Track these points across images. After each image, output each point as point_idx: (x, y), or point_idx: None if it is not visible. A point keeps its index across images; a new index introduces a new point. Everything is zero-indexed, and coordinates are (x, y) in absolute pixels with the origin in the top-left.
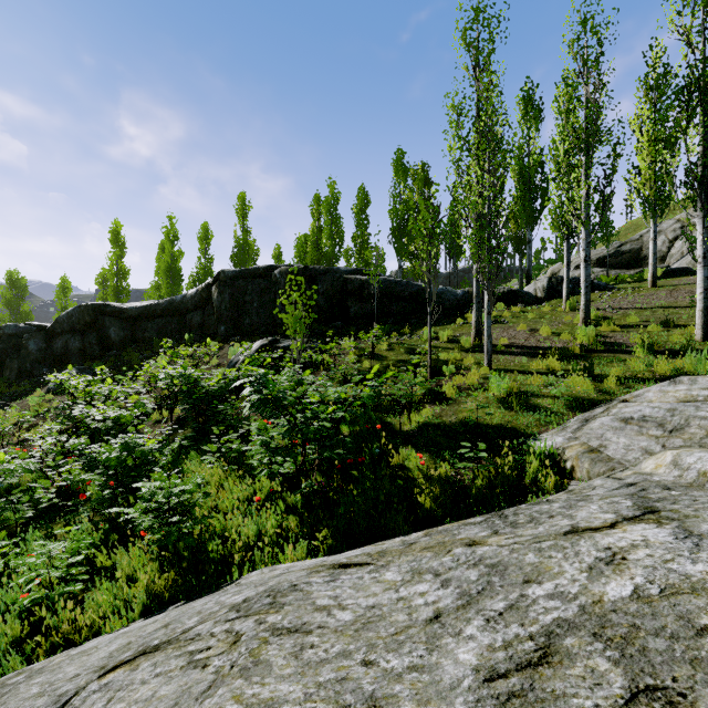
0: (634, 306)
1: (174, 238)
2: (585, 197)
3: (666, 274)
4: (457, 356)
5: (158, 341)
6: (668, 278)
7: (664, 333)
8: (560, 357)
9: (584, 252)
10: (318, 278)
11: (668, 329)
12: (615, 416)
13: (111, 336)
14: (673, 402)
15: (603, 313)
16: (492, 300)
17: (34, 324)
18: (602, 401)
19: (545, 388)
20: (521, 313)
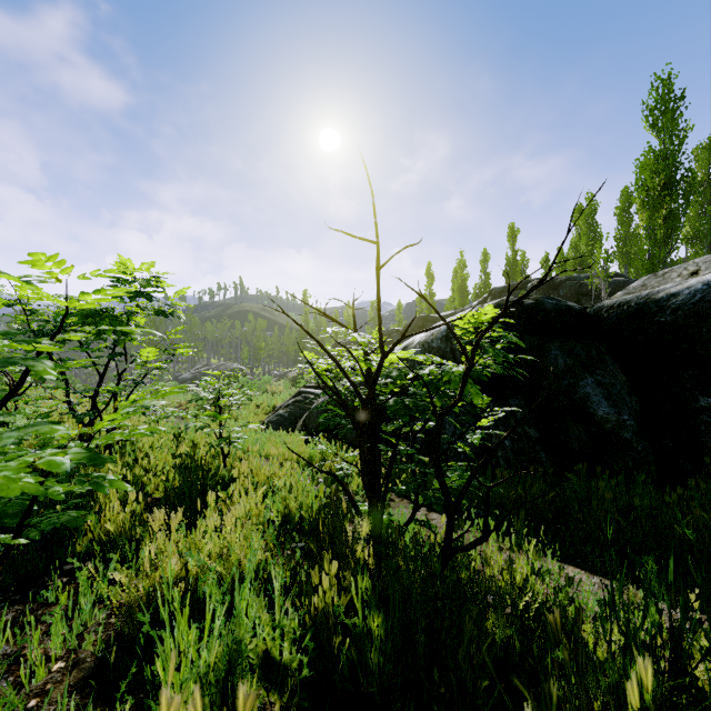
0: None
1: (463, 265)
2: None
3: None
4: None
5: None
6: None
7: None
8: None
9: None
10: (559, 285)
11: None
12: None
13: None
14: None
15: None
16: None
17: (395, 329)
18: None
19: None
20: None
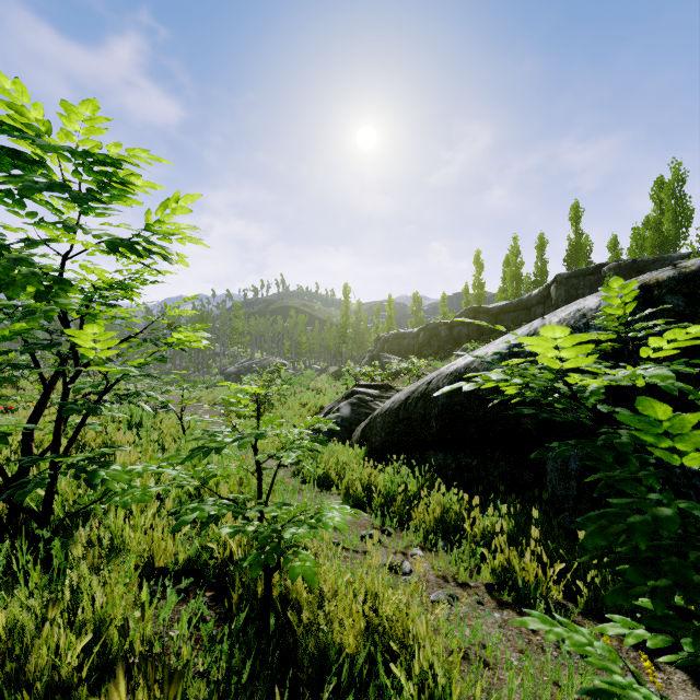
0: None
1: (516, 252)
2: None
3: None
4: None
5: (513, 327)
6: None
7: None
8: None
9: None
10: (645, 268)
11: None
12: None
13: (483, 326)
14: None
15: None
16: None
17: (442, 322)
18: None
19: None
20: None
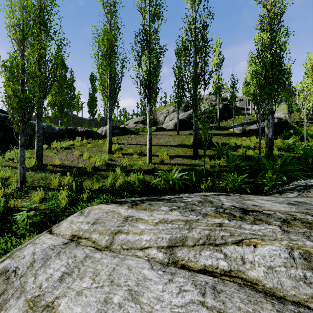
0: (137, 143)
1: None
2: (109, 84)
3: (157, 130)
4: (10, 175)
5: None
6: (157, 131)
7: (138, 159)
8: (77, 175)
9: (109, 114)
10: None
11: (141, 156)
12: (9, 262)
13: None
14: (68, 235)
15: (122, 146)
16: (23, 136)
17: None
18: (67, 216)
19: (41, 205)
20: (86, 143)
